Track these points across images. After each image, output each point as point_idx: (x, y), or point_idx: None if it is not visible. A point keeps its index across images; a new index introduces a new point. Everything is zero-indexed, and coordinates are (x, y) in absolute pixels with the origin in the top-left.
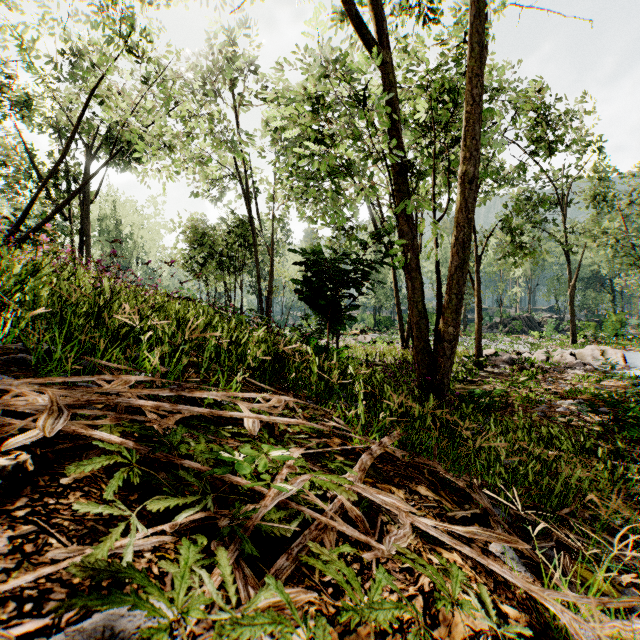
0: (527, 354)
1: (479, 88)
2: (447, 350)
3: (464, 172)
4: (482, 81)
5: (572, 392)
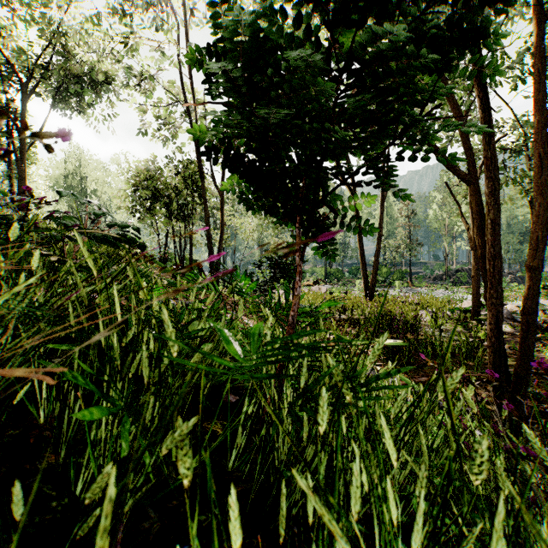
0: (512, 306)
1: None
2: None
3: None
4: None
5: None
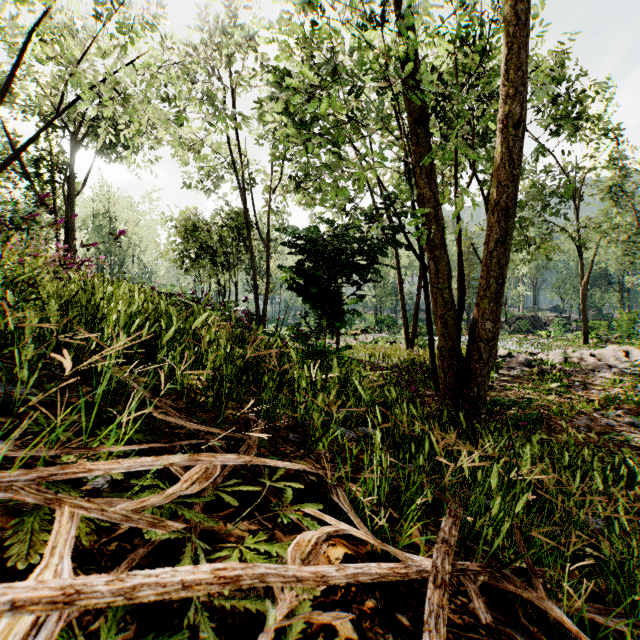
0: (542, 355)
1: (526, 3)
2: (484, 352)
3: (508, 113)
4: None
5: (609, 400)
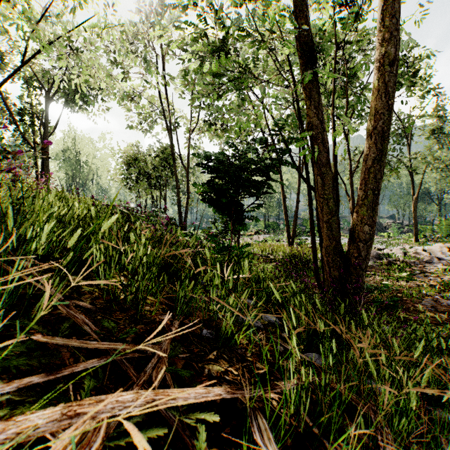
0: (387, 250)
1: None
2: (362, 251)
3: (383, 54)
4: None
5: (444, 285)
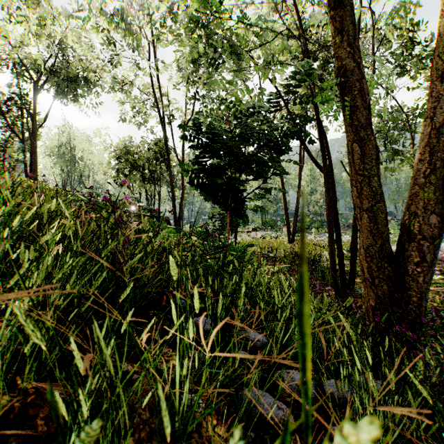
0: (394, 247)
1: None
2: (427, 253)
3: None
4: None
5: None
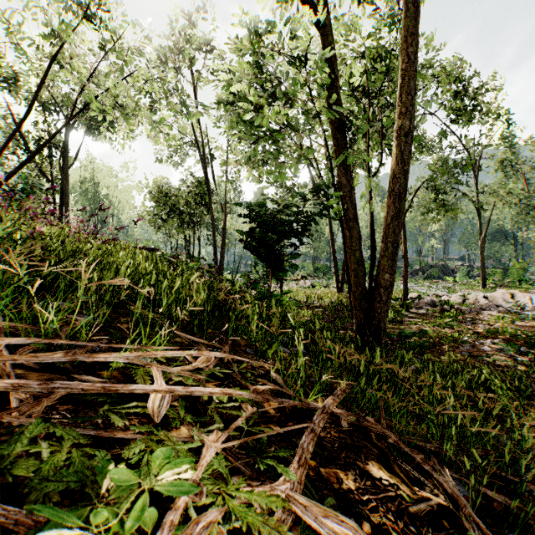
0: (445, 297)
1: (414, 47)
2: (383, 296)
3: (400, 126)
4: (417, 40)
5: (491, 332)
